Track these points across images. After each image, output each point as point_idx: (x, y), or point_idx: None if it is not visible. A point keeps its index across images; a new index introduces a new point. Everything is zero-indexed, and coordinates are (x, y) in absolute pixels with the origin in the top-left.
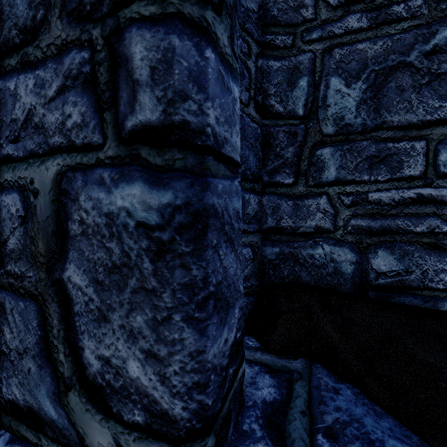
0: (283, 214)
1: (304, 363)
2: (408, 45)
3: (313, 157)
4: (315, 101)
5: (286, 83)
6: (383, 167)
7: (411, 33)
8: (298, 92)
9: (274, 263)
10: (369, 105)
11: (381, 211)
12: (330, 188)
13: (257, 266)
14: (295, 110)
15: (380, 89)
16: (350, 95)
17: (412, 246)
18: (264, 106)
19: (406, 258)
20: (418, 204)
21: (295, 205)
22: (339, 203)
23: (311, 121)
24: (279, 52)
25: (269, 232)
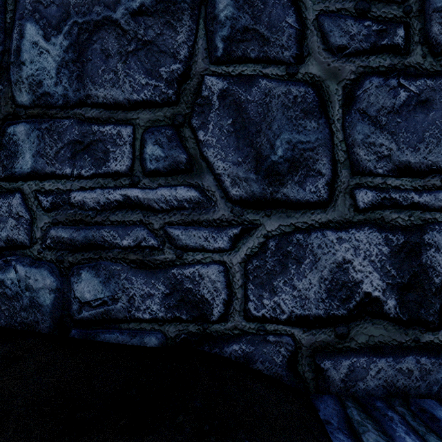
0: None
1: None
2: None
3: (3, 136)
4: (6, 54)
5: None
6: (87, 157)
7: None
8: None
9: None
10: (71, 70)
11: (85, 218)
12: (25, 184)
13: None
14: None
15: (85, 49)
16: (50, 52)
17: (118, 265)
18: None
19: (113, 280)
20: (125, 210)
21: None
22: (36, 205)
23: (0, 83)
24: None
25: None
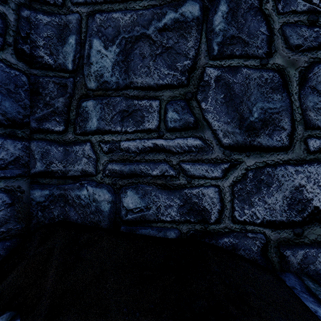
0: (53, 159)
1: (3, 320)
2: (147, 20)
3: (79, 108)
4: (81, 58)
5: (56, 38)
6: (131, 120)
7: (150, 11)
8: (68, 48)
9: (43, 205)
10: (121, 67)
11: (130, 158)
12: (93, 137)
13: (20, 210)
14: (65, 64)
15: (129, 54)
16: (108, 56)
17: (150, 187)
18: (32, 56)
19: (147, 196)
20: (154, 152)
21: (66, 151)
22: (99, 150)
23: (78, 76)
24: (49, 8)
25: (38, 176)
